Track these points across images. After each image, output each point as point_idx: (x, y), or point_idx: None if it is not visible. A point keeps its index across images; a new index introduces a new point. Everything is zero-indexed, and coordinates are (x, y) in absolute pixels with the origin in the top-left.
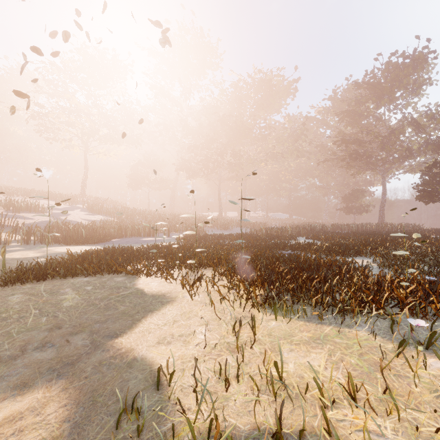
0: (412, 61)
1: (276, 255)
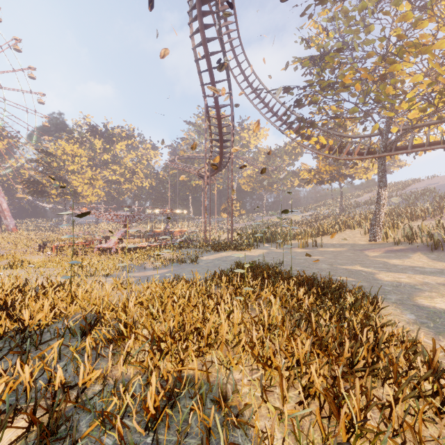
0: None
1: None
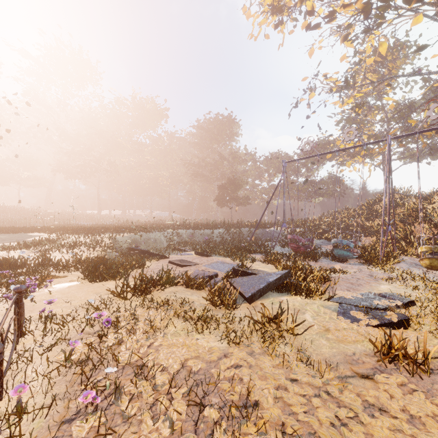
0: (228, 121)
1: None
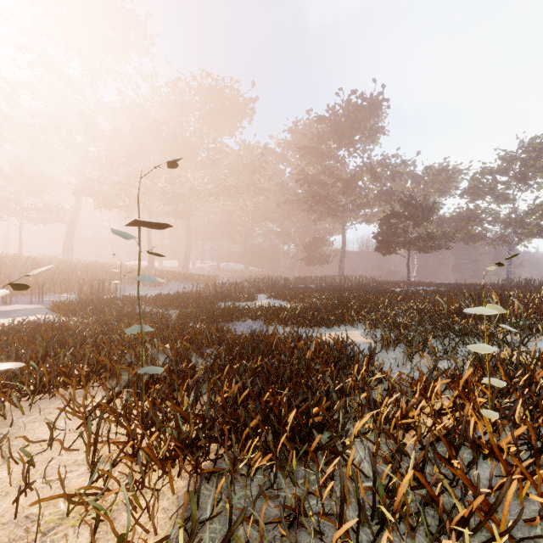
0: (369, 105)
1: (227, 337)
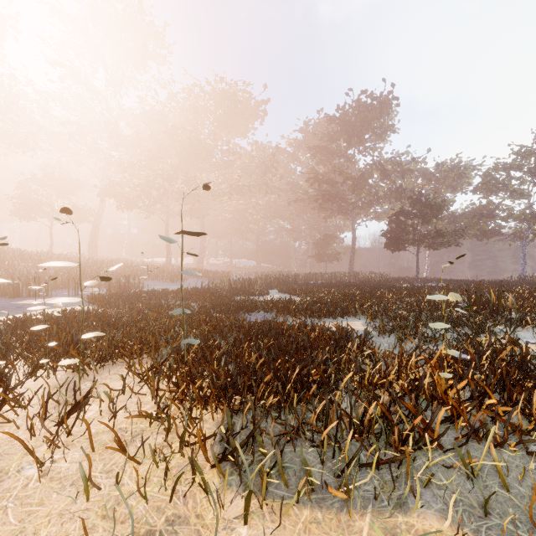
0: (379, 104)
1: (244, 324)
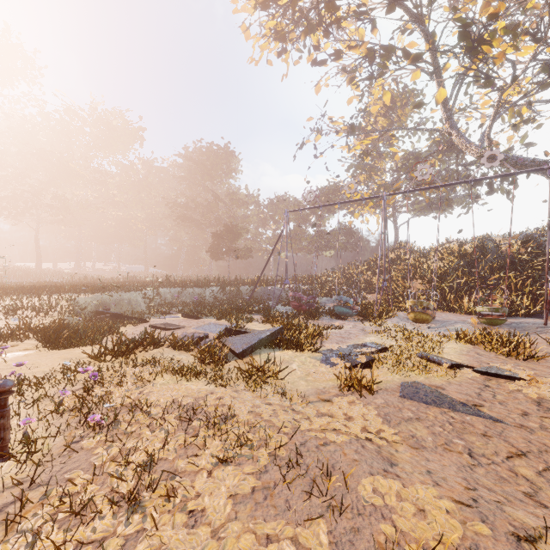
0: (225, 153)
1: None
